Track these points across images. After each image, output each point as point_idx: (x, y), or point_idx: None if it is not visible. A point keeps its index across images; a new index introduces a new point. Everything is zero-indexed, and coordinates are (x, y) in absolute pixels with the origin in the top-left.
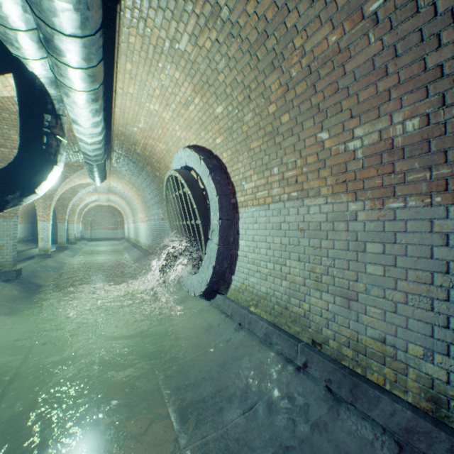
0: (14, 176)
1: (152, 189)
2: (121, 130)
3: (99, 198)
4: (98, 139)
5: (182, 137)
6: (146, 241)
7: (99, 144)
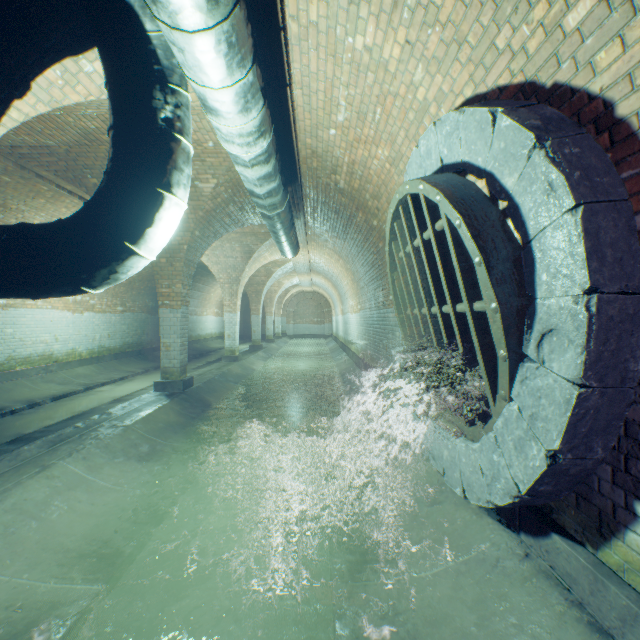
0: (93, 220)
1: (365, 255)
2: (310, 146)
3: (300, 282)
4: (260, 148)
5: (430, 97)
6: (358, 342)
7: (266, 163)
